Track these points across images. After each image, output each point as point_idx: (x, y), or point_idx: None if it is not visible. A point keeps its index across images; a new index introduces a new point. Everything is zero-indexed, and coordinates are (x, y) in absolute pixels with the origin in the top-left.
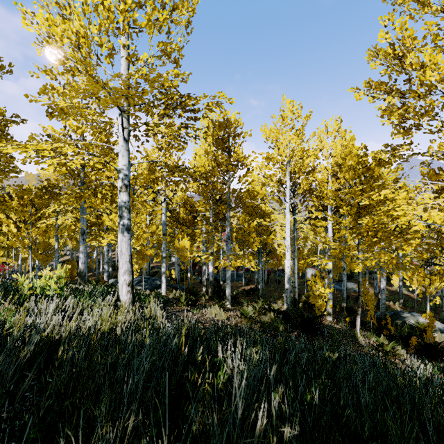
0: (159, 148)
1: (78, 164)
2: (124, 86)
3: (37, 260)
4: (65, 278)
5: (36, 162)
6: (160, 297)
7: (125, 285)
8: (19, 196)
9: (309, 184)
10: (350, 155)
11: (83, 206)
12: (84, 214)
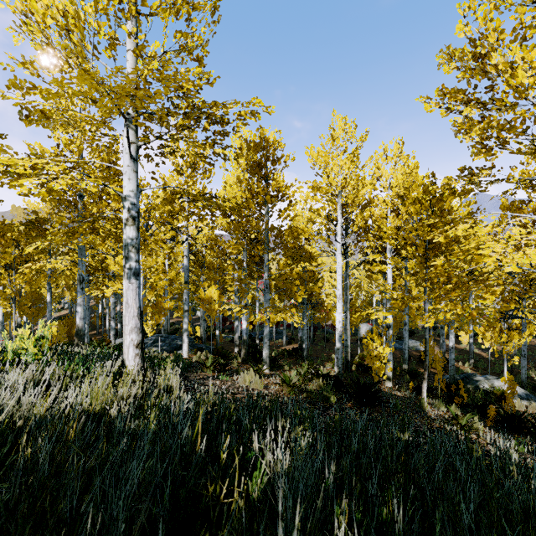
0: (178, 170)
1: (64, 185)
2: (128, 83)
3: (25, 315)
4: (61, 338)
5: (11, 185)
6: (181, 360)
7: (132, 347)
8: (0, 234)
9: (364, 221)
10: (415, 184)
11: (82, 246)
12: (83, 257)
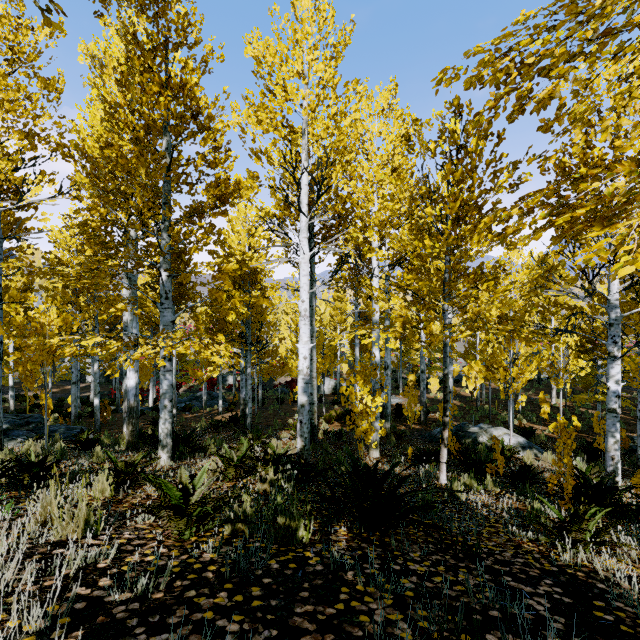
0: None
1: None
2: None
3: None
4: None
5: None
6: None
7: None
8: None
9: (340, 204)
10: (427, 120)
11: None
12: None
